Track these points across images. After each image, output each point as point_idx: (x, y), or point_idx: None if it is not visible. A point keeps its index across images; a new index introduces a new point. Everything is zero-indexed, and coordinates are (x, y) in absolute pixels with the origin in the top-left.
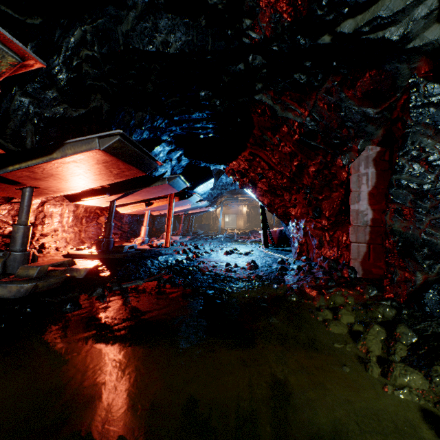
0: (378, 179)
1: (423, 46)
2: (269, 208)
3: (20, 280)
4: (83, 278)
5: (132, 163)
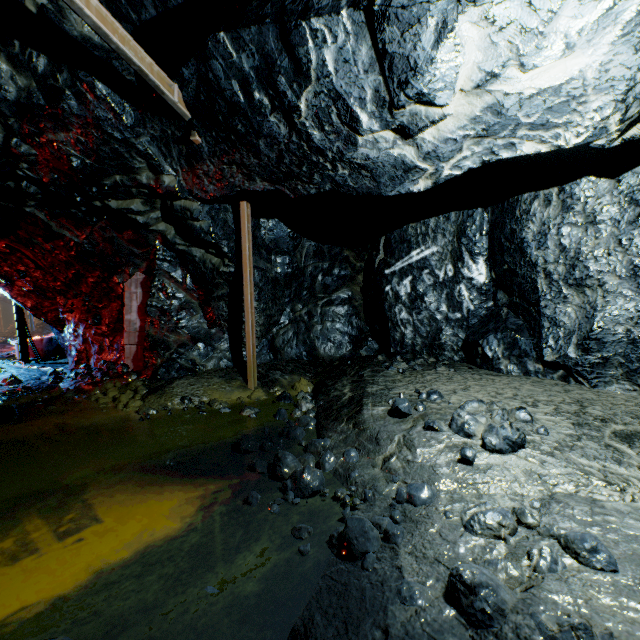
0: (144, 298)
1: (158, 230)
2: (36, 312)
3: None
4: None
5: None
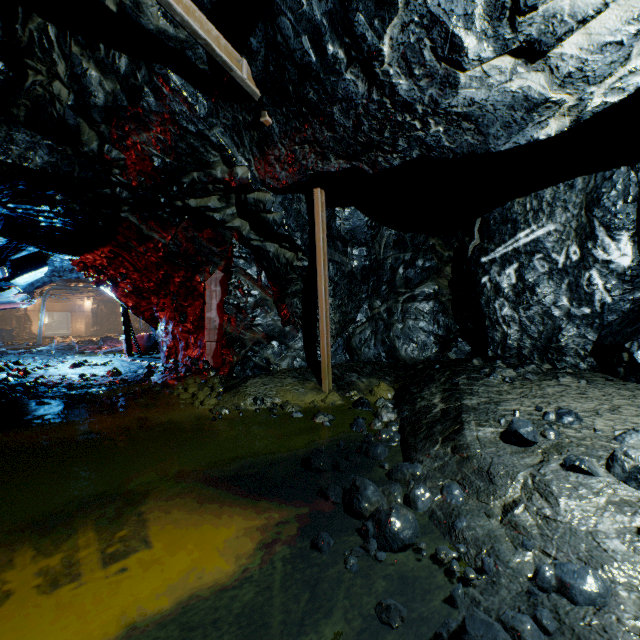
0: (223, 296)
1: (234, 227)
2: (135, 311)
3: None
4: None
5: None
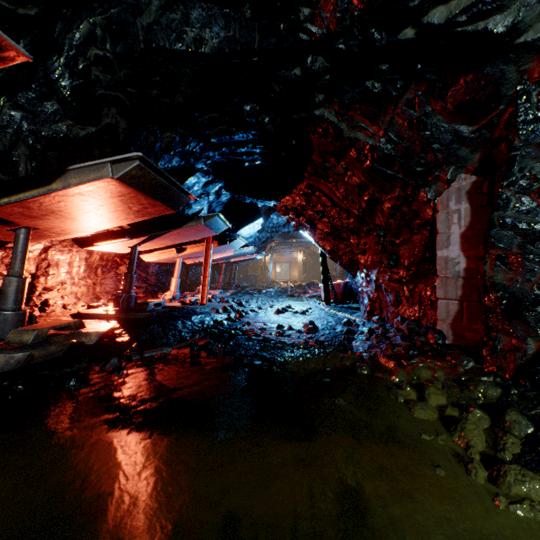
0: (473, 218)
1: (537, 40)
2: (332, 255)
3: (10, 348)
4: (94, 345)
5: (156, 197)
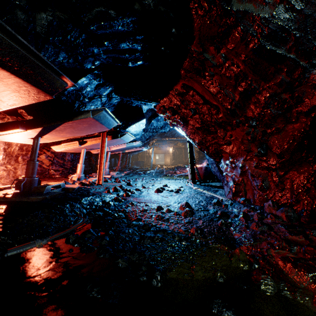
0: None
1: None
2: (200, 146)
3: None
4: None
5: (9, 68)
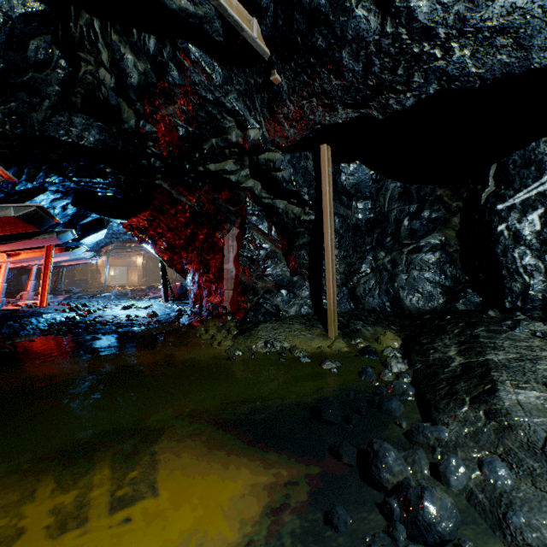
0: (238, 250)
1: (248, 187)
2: (169, 264)
3: None
4: None
5: (33, 223)
